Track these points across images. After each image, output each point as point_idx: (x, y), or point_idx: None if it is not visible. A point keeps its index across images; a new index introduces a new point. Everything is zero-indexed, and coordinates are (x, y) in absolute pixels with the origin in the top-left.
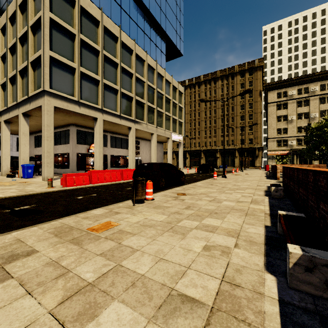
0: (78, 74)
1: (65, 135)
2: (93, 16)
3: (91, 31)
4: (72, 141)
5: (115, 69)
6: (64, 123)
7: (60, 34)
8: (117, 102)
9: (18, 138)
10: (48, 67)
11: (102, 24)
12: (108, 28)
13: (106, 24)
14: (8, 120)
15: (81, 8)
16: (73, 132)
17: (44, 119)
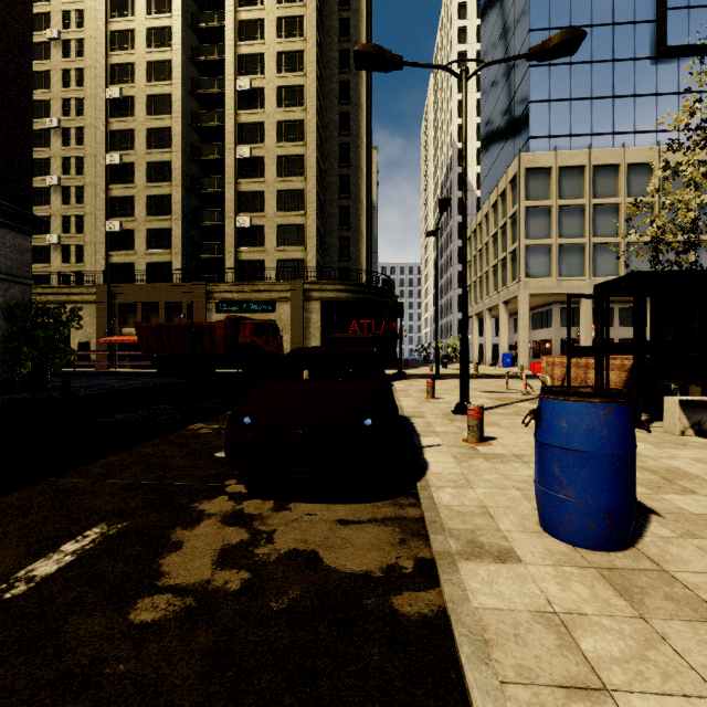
0: (555, 249)
1: (546, 316)
2: (576, 166)
3: (574, 184)
4: (554, 324)
5: (614, 213)
6: (545, 302)
7: (535, 215)
8: (618, 260)
9: (497, 320)
10: (523, 257)
11: (589, 167)
12: (601, 164)
13: (596, 161)
14: (489, 308)
15: (559, 168)
16: (555, 313)
17: (519, 309)
